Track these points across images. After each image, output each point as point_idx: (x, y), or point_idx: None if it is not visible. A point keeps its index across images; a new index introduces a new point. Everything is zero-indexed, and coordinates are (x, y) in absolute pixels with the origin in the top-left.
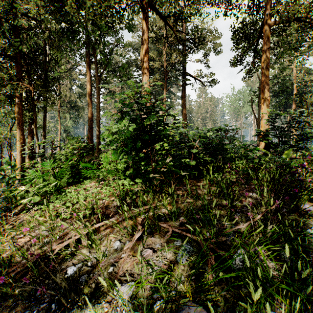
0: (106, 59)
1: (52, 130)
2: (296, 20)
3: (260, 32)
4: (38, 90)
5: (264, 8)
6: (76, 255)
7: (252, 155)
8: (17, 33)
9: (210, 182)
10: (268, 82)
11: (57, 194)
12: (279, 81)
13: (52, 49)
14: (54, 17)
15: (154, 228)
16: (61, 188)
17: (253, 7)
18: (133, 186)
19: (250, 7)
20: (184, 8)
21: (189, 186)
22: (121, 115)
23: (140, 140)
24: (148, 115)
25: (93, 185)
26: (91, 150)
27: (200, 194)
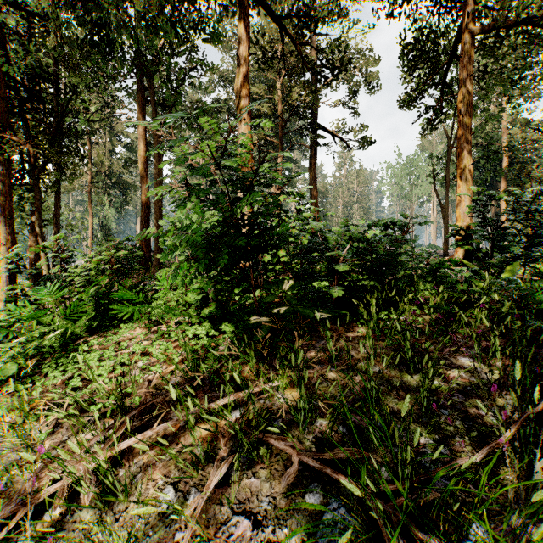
0: (171, 93)
1: (75, 226)
2: (522, 23)
3: (455, 47)
4: (41, 150)
5: (461, 3)
6: (65, 527)
7: (454, 275)
8: (2, 42)
9: (372, 331)
10: (470, 138)
11: (60, 356)
12: (479, 141)
13: (69, 73)
14: (75, 15)
15: (258, 455)
16: (76, 339)
17: (440, 2)
18: (217, 338)
19: (435, 2)
20: (315, 1)
21: (331, 340)
22: (188, 192)
23: (228, 246)
24: (246, 192)
25: (137, 336)
26: (146, 261)
27: (356, 360)
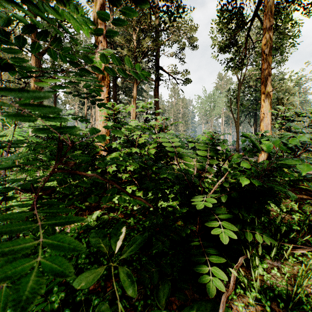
0: None
1: None
2: None
3: (257, 8)
4: None
5: None
6: None
7: None
8: None
9: None
10: (270, 71)
11: None
12: (249, 85)
13: None
14: None
15: None
16: None
17: None
18: None
19: None
20: None
21: None
22: None
23: None
24: None
25: None
26: None
27: None
